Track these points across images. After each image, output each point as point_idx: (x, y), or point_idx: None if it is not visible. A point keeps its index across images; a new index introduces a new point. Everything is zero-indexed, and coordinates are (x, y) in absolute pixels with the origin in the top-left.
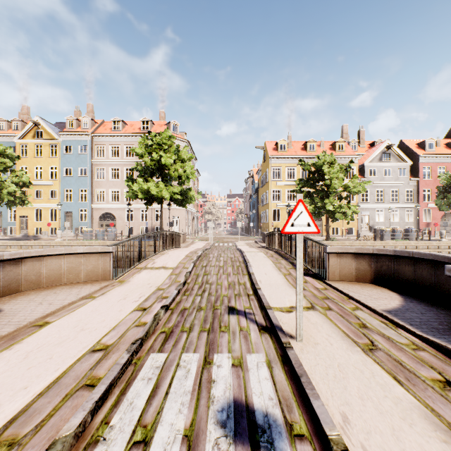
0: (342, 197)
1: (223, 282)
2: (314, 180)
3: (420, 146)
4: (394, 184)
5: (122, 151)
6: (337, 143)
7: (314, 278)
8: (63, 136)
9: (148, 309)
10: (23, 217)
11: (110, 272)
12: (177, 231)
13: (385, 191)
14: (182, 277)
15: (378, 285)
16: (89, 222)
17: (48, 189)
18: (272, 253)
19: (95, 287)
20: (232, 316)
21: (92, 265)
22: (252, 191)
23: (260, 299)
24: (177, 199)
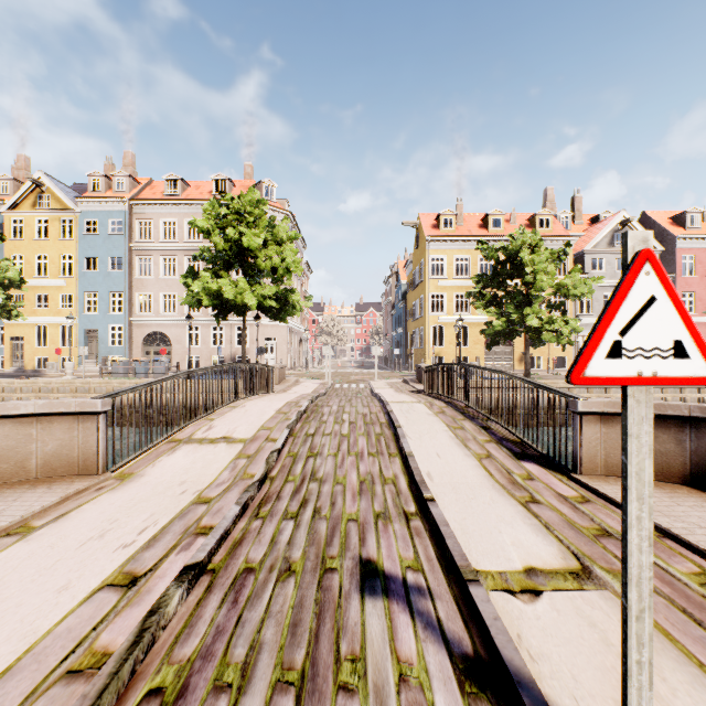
0: (553, 305)
1: (349, 475)
2: (504, 275)
3: (676, 222)
4: None
5: (182, 230)
6: (539, 216)
7: (545, 467)
8: (83, 204)
9: (143, 579)
10: (17, 339)
11: (99, 456)
12: (274, 362)
13: None
14: (259, 463)
15: (701, 488)
16: (125, 347)
17: (59, 292)
18: (441, 405)
19: (48, 498)
20: (371, 605)
21: (57, 441)
22: (397, 297)
23: (438, 535)
24: (270, 309)
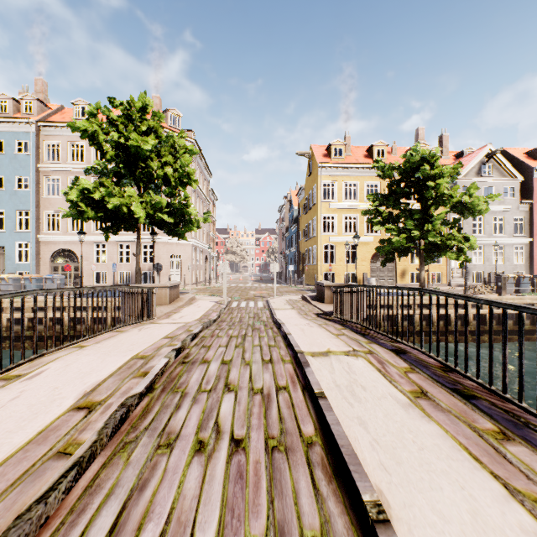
0: (448, 222)
1: None
2: (400, 193)
3: (531, 156)
4: (499, 210)
5: (89, 152)
6: None
7: None
8: None
9: None
10: None
11: None
12: (179, 278)
13: (485, 219)
14: None
15: None
16: (32, 264)
17: None
18: (399, 364)
19: None
20: None
21: None
22: (290, 221)
23: None
24: (167, 224)
